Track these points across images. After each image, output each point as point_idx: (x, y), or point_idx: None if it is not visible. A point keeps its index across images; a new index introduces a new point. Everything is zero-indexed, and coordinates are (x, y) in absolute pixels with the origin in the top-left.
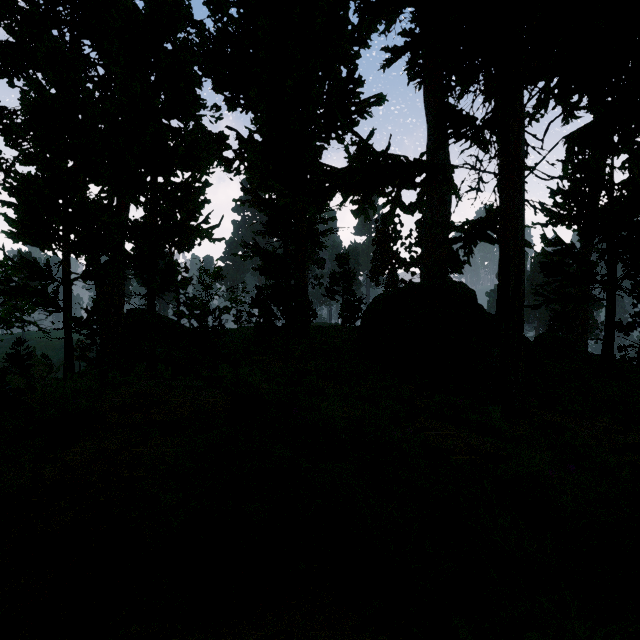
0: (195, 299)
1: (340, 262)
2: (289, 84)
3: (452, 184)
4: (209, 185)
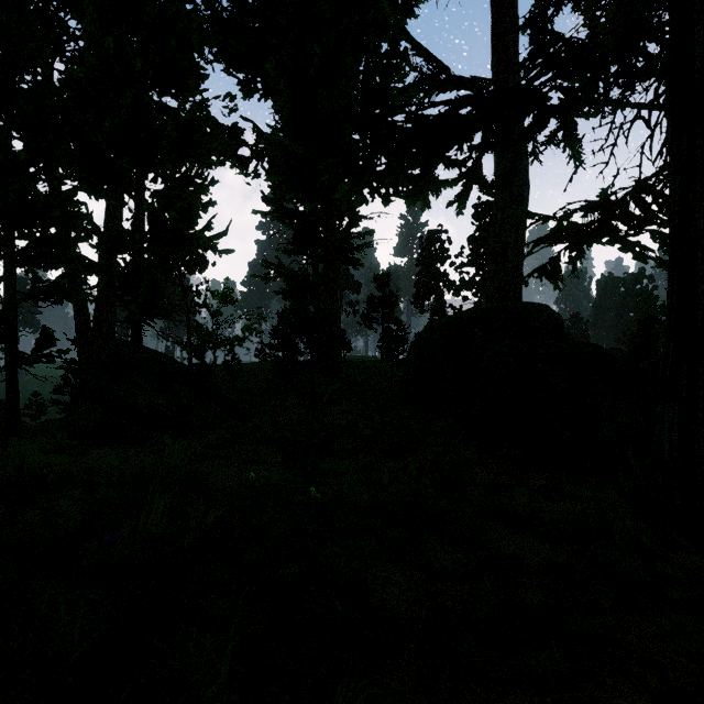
0: (197, 328)
1: (379, 284)
2: (316, 51)
3: (572, 136)
4: (214, 182)
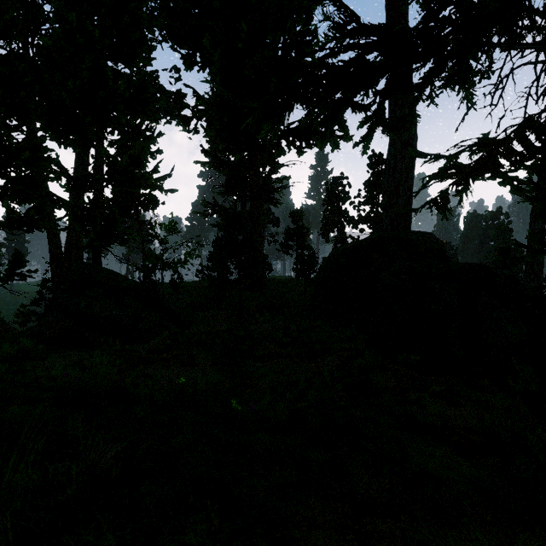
0: (147, 252)
1: (294, 218)
2: (243, 28)
3: (467, 79)
4: (160, 134)
